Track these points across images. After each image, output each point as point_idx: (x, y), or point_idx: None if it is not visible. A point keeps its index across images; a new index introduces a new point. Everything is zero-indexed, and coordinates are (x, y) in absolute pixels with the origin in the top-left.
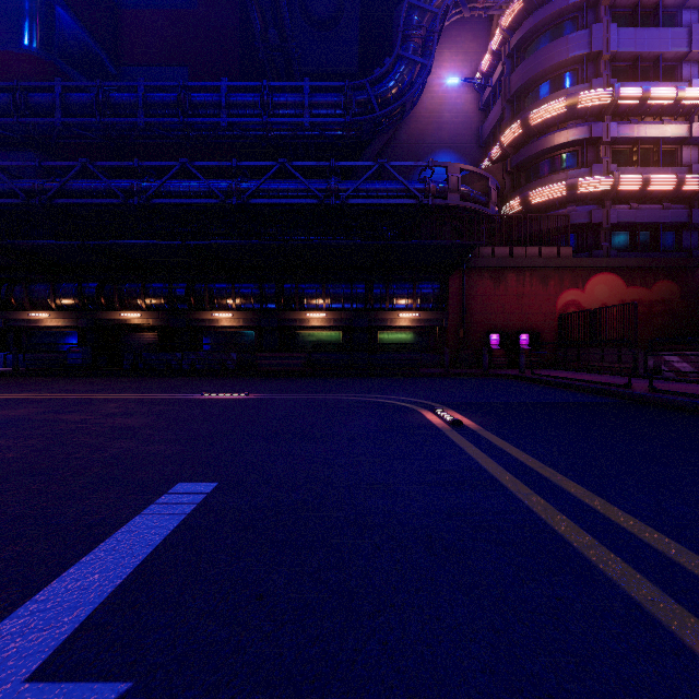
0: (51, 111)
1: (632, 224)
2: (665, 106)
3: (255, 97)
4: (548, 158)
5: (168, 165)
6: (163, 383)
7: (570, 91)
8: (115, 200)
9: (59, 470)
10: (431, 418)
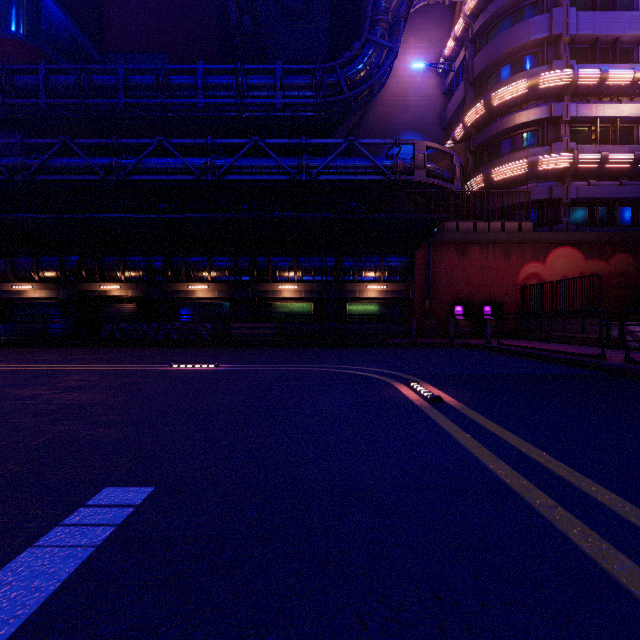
0: (36, 93)
1: (591, 200)
2: (622, 87)
3: (229, 79)
4: (510, 138)
5: (146, 143)
6: (136, 353)
7: (531, 72)
8: (94, 176)
9: None
10: (407, 393)
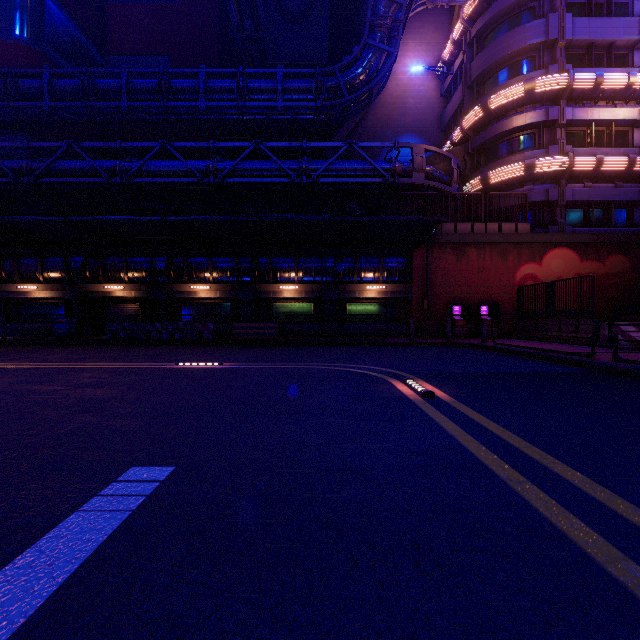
0: (40, 96)
1: (586, 202)
2: (617, 91)
3: (231, 83)
4: (507, 140)
5: (149, 146)
6: (141, 352)
7: (528, 76)
8: (98, 179)
9: (6, 450)
10: (402, 389)
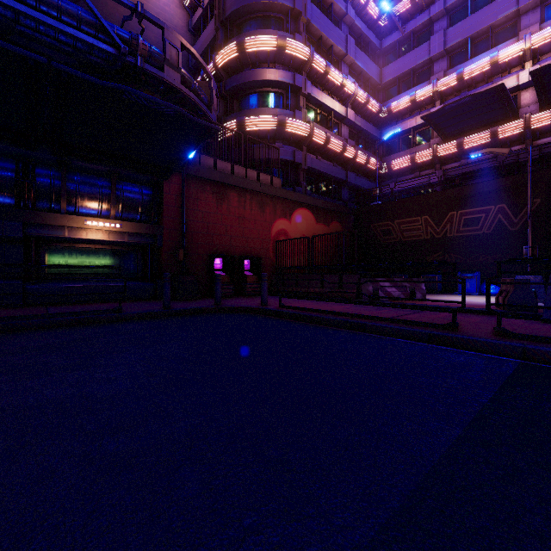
0: None
1: (318, 172)
2: (336, 86)
3: None
4: (260, 93)
5: None
6: None
7: (279, 34)
8: None
9: None
10: None
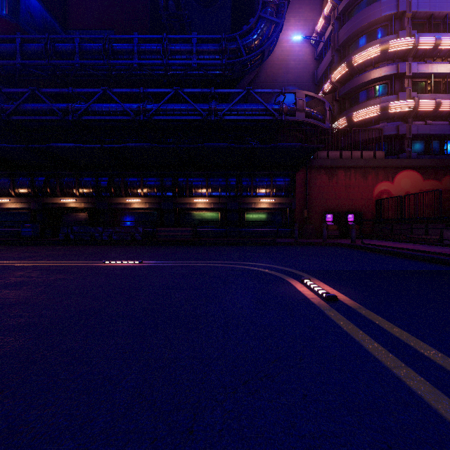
0: (14, 56)
1: (427, 135)
2: None
3: (158, 46)
4: (366, 89)
5: (94, 91)
6: (82, 251)
7: (383, 40)
8: (55, 117)
9: None
10: (303, 290)
